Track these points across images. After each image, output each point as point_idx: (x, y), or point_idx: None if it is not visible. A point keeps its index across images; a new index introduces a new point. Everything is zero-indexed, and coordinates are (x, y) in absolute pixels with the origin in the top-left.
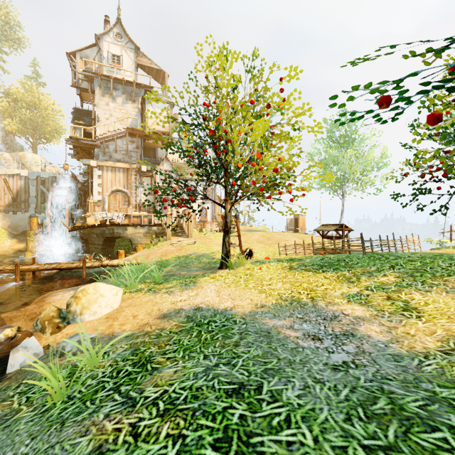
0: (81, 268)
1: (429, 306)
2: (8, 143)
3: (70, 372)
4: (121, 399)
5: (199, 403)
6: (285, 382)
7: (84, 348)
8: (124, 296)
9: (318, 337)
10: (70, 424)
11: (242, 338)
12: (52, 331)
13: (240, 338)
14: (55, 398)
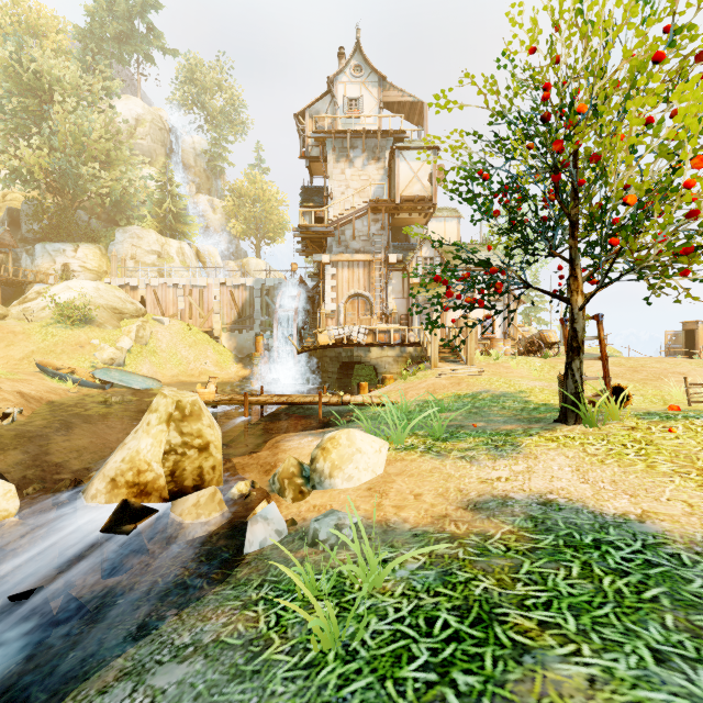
0: (316, 404)
1: None
2: (233, 249)
3: (333, 585)
4: None
5: None
6: None
7: (357, 548)
8: (387, 454)
9: None
10: None
11: None
12: (293, 497)
13: None
14: (323, 642)
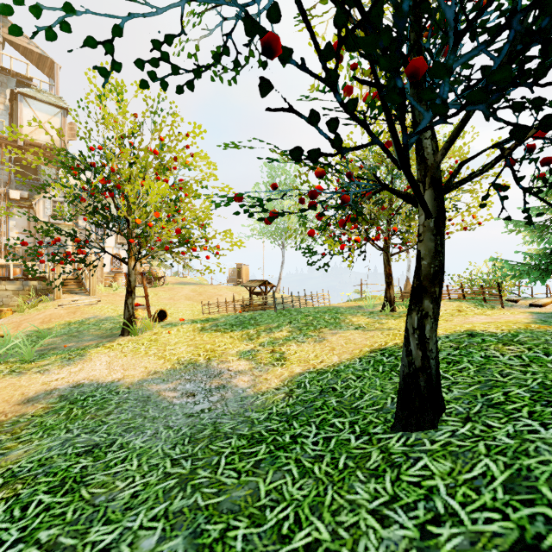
0: None
1: (296, 355)
2: None
3: None
4: None
5: (44, 468)
6: (139, 434)
7: None
8: None
9: (194, 393)
10: None
11: (117, 407)
12: None
13: (116, 407)
14: None
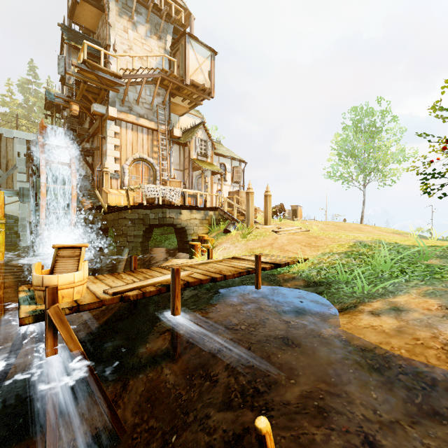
0: (255, 271)
1: None
2: None
3: None
4: None
5: None
6: None
7: None
8: None
9: None
10: None
11: None
12: None
13: None
14: None
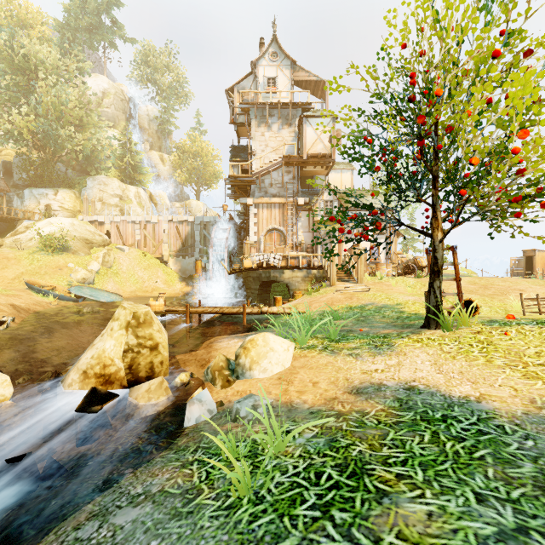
0: (241, 314)
1: None
2: (178, 193)
3: (249, 450)
4: (341, 539)
5: None
6: None
7: (267, 422)
8: (294, 352)
9: None
10: None
11: (544, 473)
12: (222, 384)
13: (541, 472)
14: (240, 490)
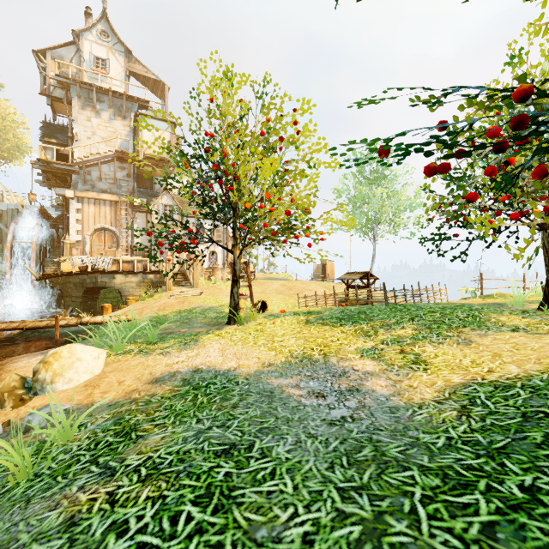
0: (53, 327)
1: (438, 358)
2: None
3: (37, 449)
4: (99, 470)
5: (185, 465)
6: (278, 439)
7: (55, 419)
8: (108, 359)
9: (322, 394)
10: (37, 501)
11: (241, 400)
12: (13, 405)
13: (240, 400)
14: (19, 477)
